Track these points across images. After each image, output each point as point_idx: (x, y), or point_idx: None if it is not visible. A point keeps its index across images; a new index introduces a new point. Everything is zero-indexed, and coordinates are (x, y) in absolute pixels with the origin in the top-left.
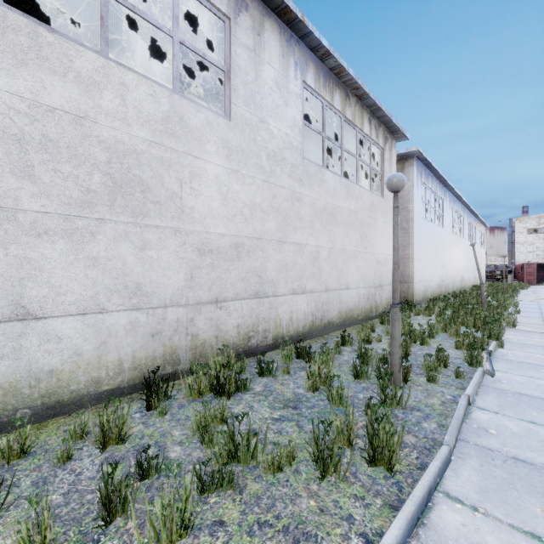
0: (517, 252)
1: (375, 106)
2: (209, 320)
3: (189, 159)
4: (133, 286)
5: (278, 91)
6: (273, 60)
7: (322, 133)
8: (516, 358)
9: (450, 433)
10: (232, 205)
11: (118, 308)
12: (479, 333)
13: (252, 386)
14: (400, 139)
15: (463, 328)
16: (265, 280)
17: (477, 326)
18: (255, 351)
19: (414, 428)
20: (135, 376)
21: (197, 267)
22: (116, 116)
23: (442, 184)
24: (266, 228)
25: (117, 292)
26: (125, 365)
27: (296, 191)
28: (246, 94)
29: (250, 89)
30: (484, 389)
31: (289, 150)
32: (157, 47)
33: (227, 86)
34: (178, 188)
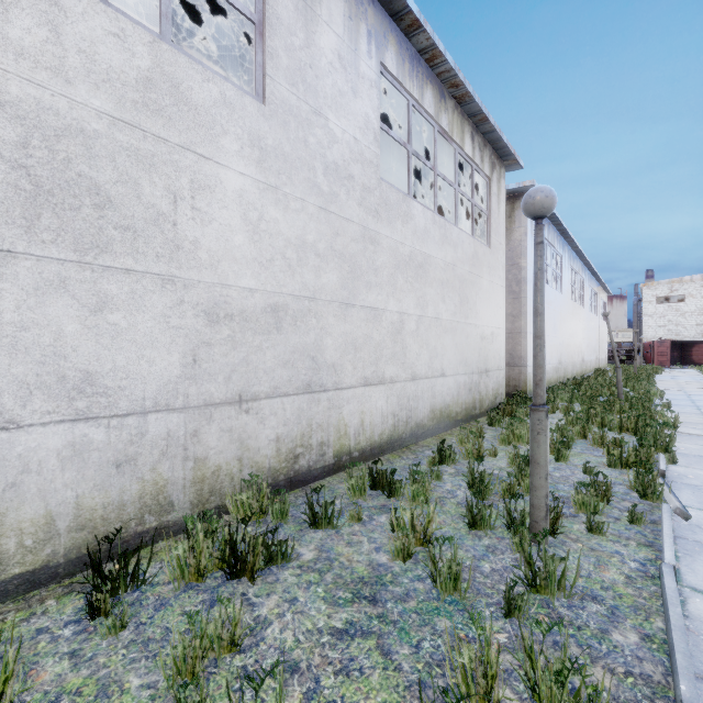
0: (644, 327)
1: (480, 115)
2: (227, 433)
3: (191, 158)
4: (76, 376)
5: (342, 70)
6: (334, 21)
7: (408, 145)
8: (702, 481)
9: (685, 674)
10: (267, 242)
11: (45, 418)
12: (631, 439)
13: (296, 549)
14: (511, 168)
15: (605, 431)
16: (322, 364)
17: (624, 429)
18: (305, 477)
19: (600, 648)
20: (82, 542)
21: (205, 343)
22: (41, 61)
23: (560, 234)
24: (323, 282)
25: (43, 390)
26: (60, 524)
27: (369, 228)
28: (291, 66)
29: (297, 59)
30: (683, 546)
31: (359, 165)
32: (155, 4)
33: (259, 47)
34: (168, 206)
